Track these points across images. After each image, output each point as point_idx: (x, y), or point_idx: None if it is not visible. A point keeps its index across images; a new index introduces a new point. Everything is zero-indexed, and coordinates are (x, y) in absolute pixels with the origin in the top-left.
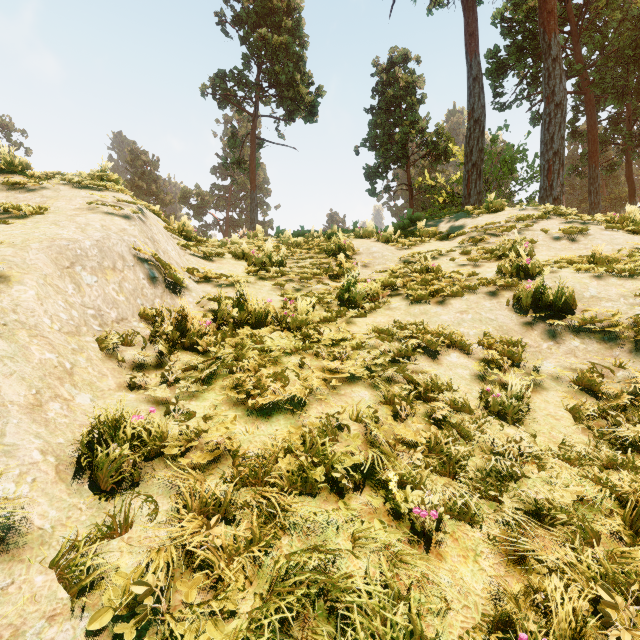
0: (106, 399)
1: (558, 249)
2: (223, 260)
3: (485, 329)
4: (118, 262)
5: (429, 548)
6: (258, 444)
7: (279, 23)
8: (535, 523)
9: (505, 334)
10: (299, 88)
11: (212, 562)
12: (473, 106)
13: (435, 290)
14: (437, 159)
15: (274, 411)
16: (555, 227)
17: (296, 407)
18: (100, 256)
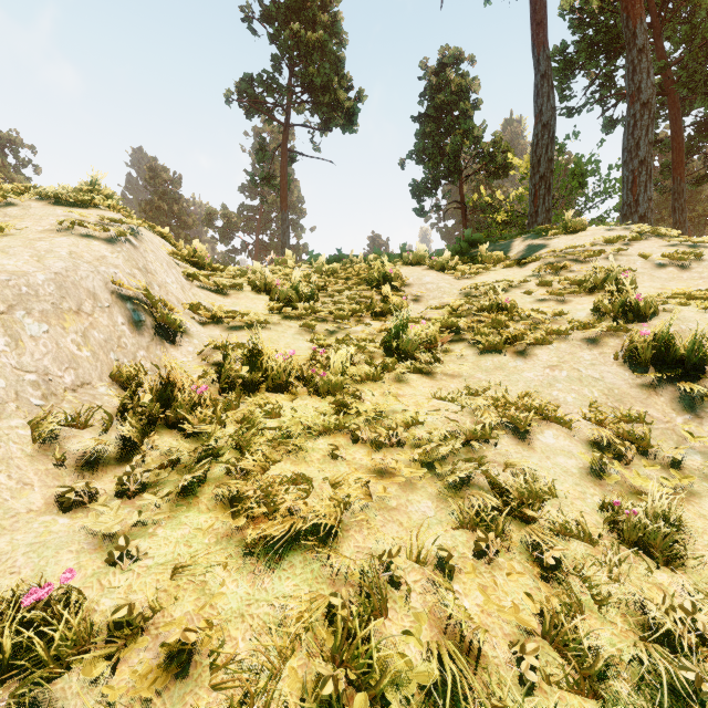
0: (16, 533)
1: (664, 279)
2: (240, 294)
3: (589, 393)
4: (86, 302)
5: None
6: (255, 622)
7: (314, 18)
8: None
9: (618, 401)
10: (336, 93)
11: None
12: (541, 108)
13: (512, 335)
14: (494, 173)
15: (287, 546)
16: (656, 251)
17: (322, 537)
18: (58, 295)
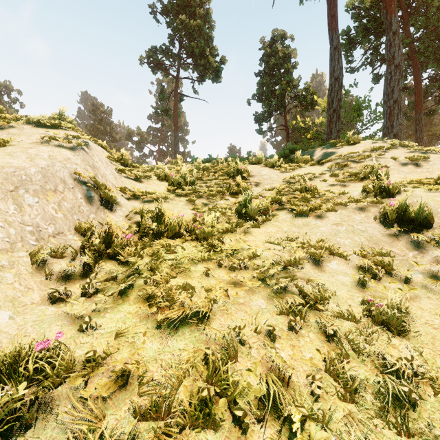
0: (26, 315)
1: (406, 172)
2: (150, 181)
3: (358, 239)
4: (59, 185)
5: None
6: (163, 363)
7: (194, 12)
8: None
9: (375, 244)
10: (208, 58)
11: None
12: (334, 68)
13: (314, 205)
14: (306, 108)
15: (180, 323)
16: (402, 155)
17: (200, 318)
18: (43, 180)
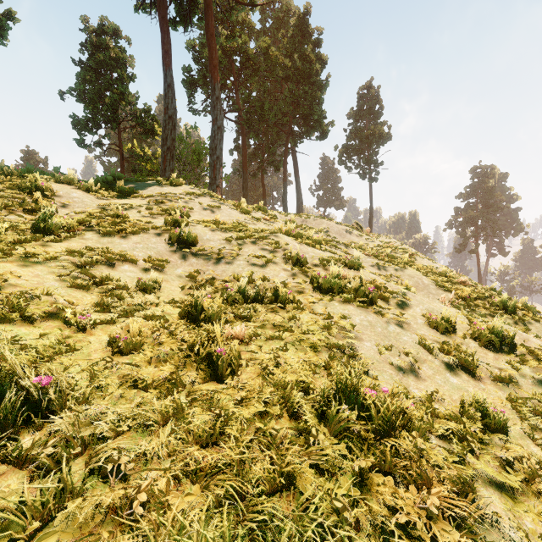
0: None
1: (205, 215)
2: None
3: (149, 253)
4: None
5: (87, 333)
6: None
7: None
8: (145, 321)
9: (160, 256)
10: None
11: None
12: (168, 105)
13: (121, 229)
14: (146, 133)
15: None
16: (206, 202)
17: None
18: None
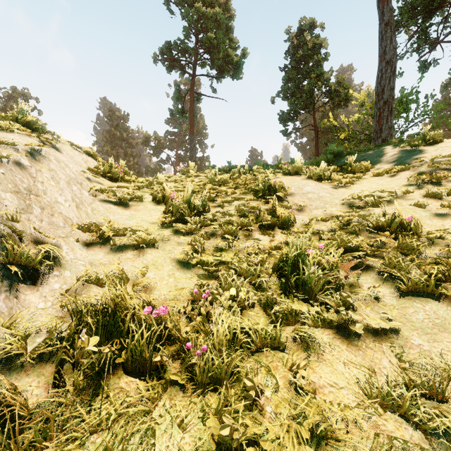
0: None
1: None
2: (140, 205)
3: None
4: None
5: None
6: None
7: None
8: None
9: None
10: (228, 51)
11: None
12: (385, 49)
13: (439, 270)
14: (338, 104)
15: None
16: None
17: None
18: None
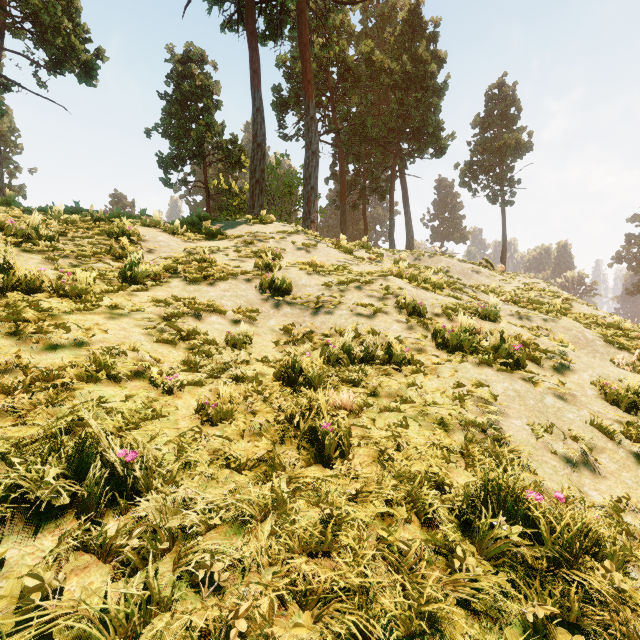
0: None
1: (299, 256)
2: None
3: (238, 301)
4: None
5: (174, 396)
6: (46, 364)
7: None
8: (235, 383)
9: (251, 305)
10: (71, 39)
11: (22, 407)
12: (257, 132)
13: (208, 275)
14: (233, 166)
15: (59, 346)
16: (300, 241)
17: (80, 344)
18: None
